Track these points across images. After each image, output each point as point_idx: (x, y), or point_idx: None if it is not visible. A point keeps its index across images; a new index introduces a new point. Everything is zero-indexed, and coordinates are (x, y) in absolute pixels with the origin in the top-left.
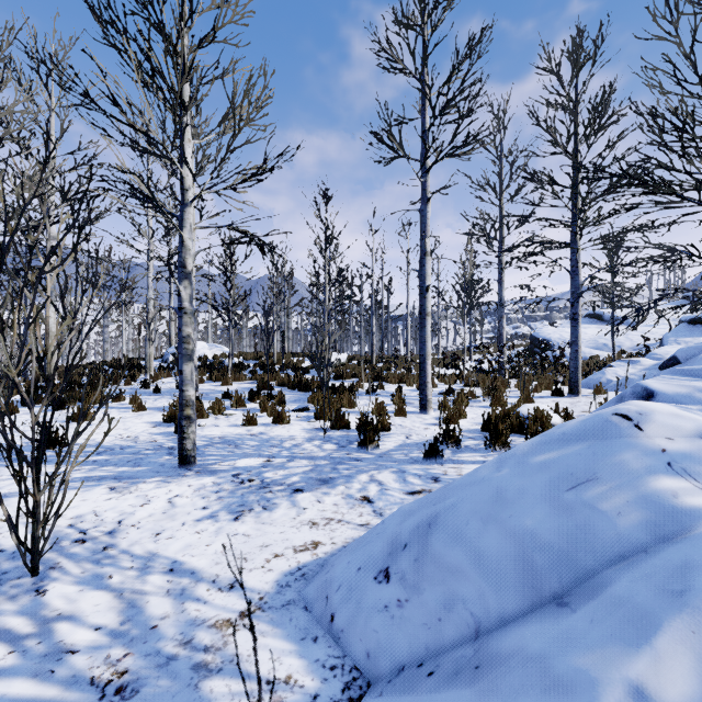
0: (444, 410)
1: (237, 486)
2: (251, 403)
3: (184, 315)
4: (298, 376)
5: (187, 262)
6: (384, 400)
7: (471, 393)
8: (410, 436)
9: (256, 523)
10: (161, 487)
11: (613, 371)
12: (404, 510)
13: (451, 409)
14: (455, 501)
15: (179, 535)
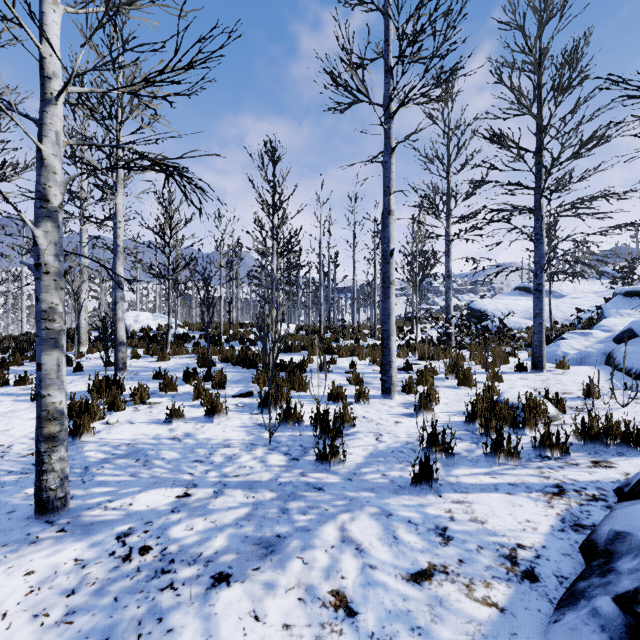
0: (409, 393)
1: (115, 570)
2: (186, 384)
3: (44, 275)
4: (244, 350)
5: (49, 192)
6: (338, 379)
7: (431, 369)
8: (381, 435)
9: None
10: None
11: (568, 343)
12: None
13: (417, 392)
14: None
15: None
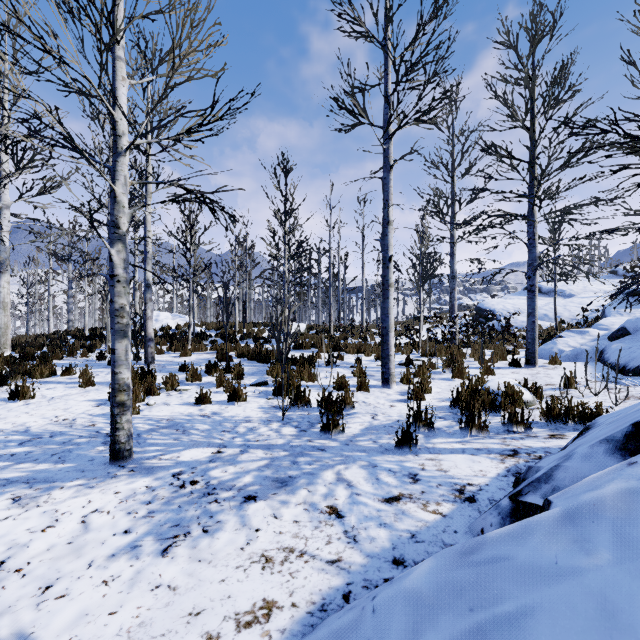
0: (407, 384)
1: (175, 492)
2: (208, 376)
3: (117, 283)
4: (258, 347)
5: (120, 221)
6: (344, 372)
7: (430, 364)
8: (376, 415)
9: (189, 561)
10: (80, 496)
11: (564, 341)
12: (409, 598)
13: (414, 383)
14: (516, 615)
15: (76, 590)
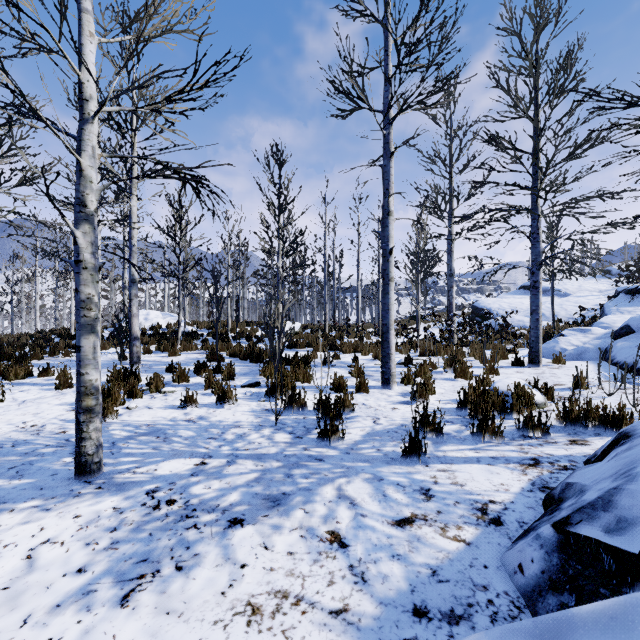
0: (408, 384)
1: (147, 515)
2: (197, 376)
3: (83, 270)
4: (251, 346)
5: (87, 199)
6: (341, 372)
7: (431, 363)
8: (378, 419)
9: (155, 613)
10: (31, 521)
11: (566, 340)
12: None
13: (415, 383)
14: None
15: None
